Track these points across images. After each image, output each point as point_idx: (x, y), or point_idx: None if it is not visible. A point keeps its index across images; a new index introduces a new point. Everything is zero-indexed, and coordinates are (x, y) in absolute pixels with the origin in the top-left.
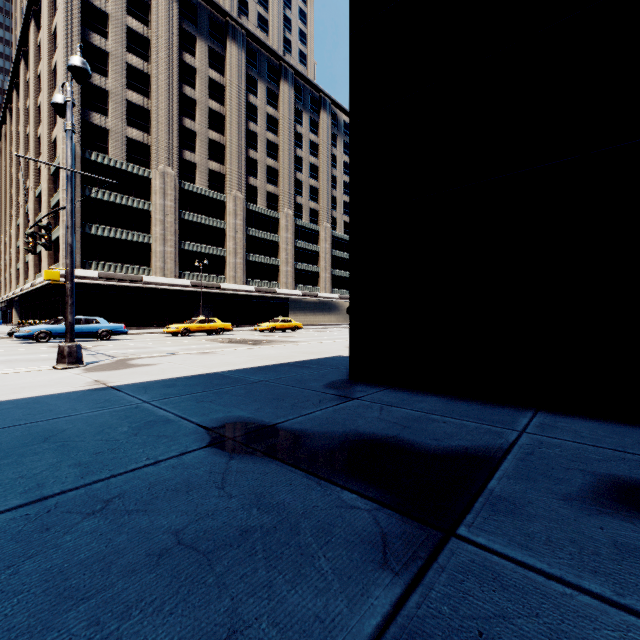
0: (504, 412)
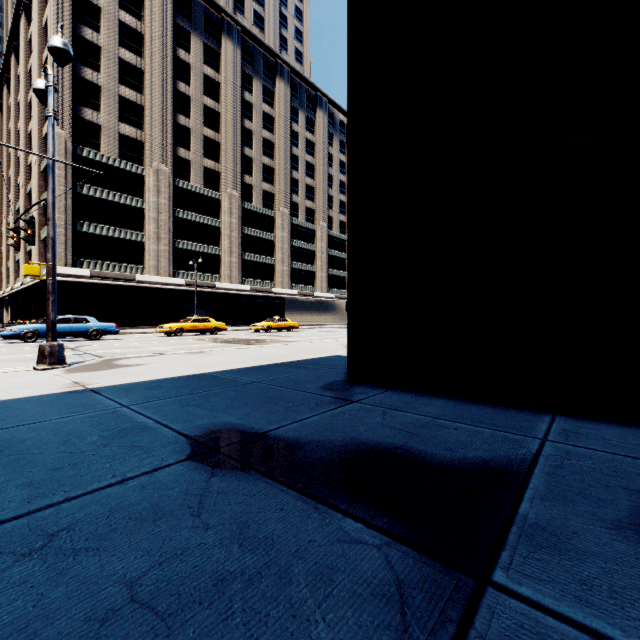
0: (519, 416)
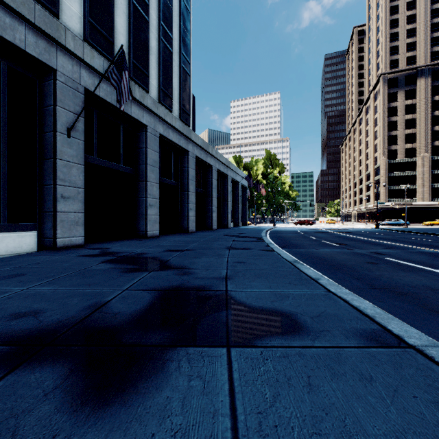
0: None
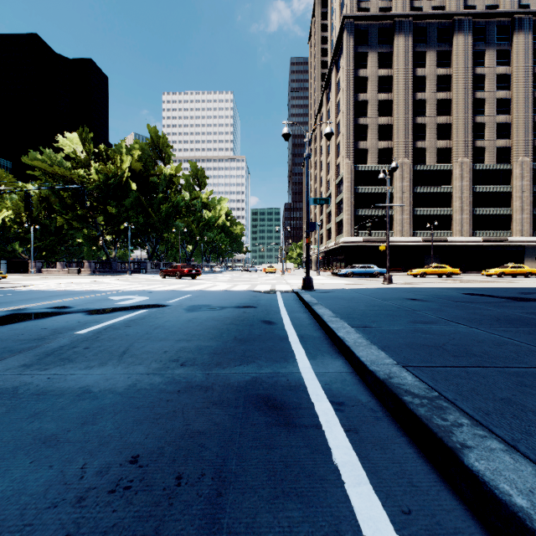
0: None
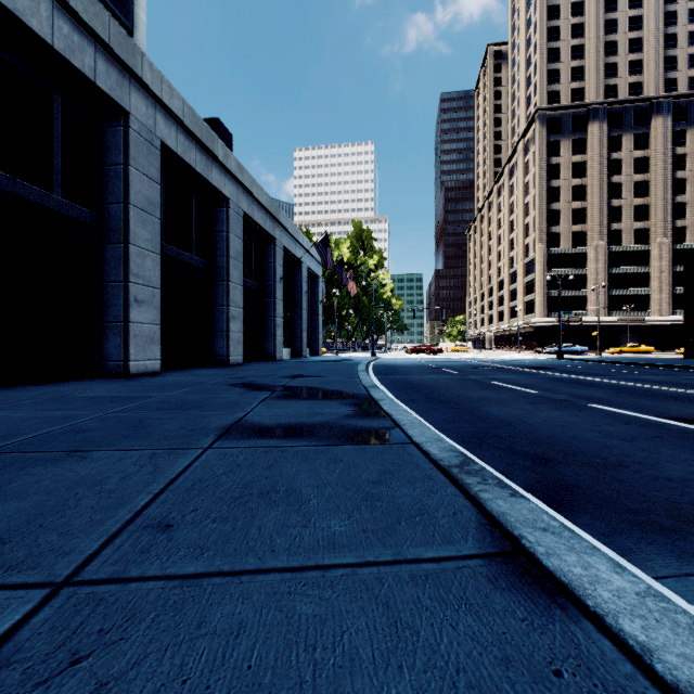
0: None
